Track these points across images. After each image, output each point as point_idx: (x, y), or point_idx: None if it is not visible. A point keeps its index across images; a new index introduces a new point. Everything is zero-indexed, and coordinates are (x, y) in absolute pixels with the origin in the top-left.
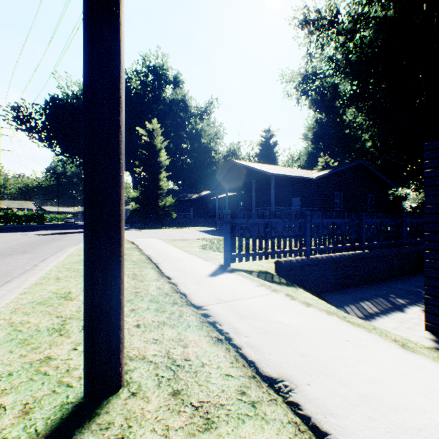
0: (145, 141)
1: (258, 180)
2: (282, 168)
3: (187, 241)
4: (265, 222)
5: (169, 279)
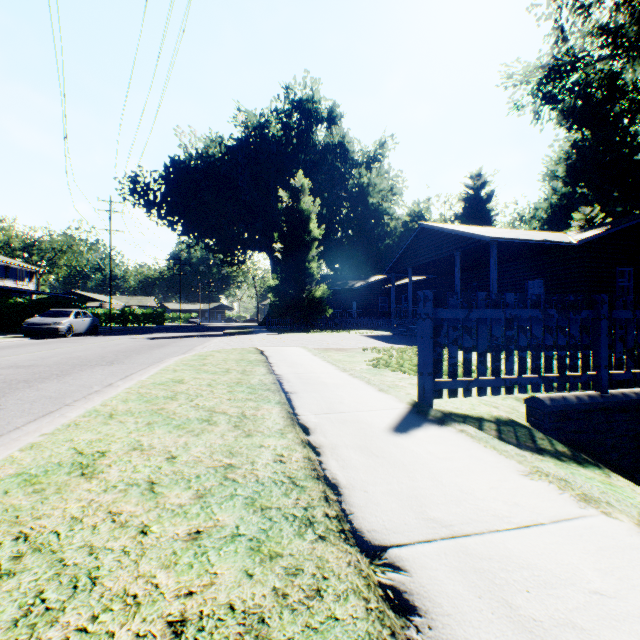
0: (286, 205)
1: (466, 251)
2: (508, 230)
3: (346, 352)
4: (507, 317)
5: (306, 433)
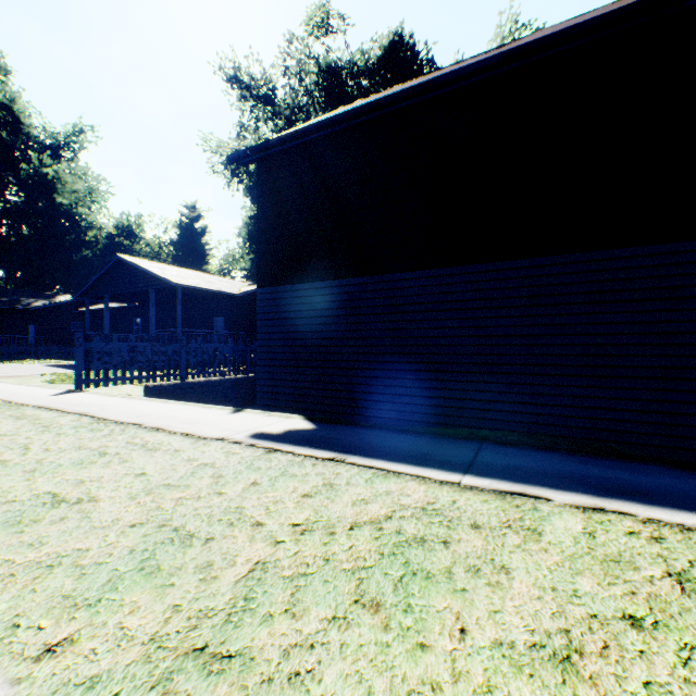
0: None
1: (161, 289)
2: (200, 275)
3: (22, 378)
4: (131, 346)
5: (1, 400)
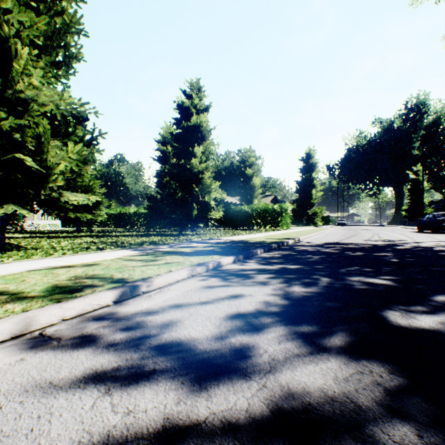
0: (411, 178)
1: None
2: None
3: None
4: None
5: None
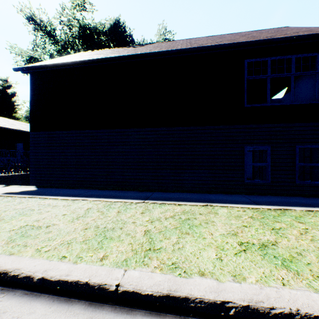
0: None
1: None
2: (7, 120)
3: None
4: None
5: None
